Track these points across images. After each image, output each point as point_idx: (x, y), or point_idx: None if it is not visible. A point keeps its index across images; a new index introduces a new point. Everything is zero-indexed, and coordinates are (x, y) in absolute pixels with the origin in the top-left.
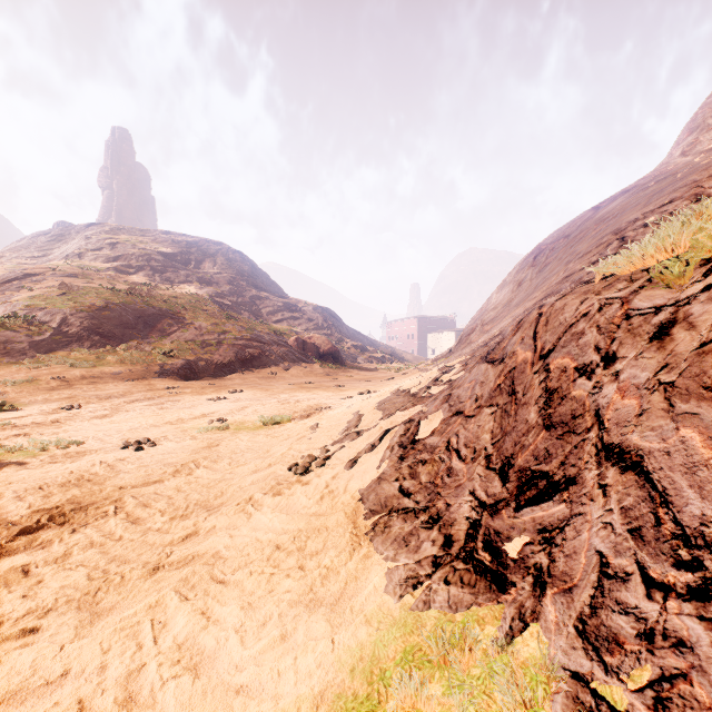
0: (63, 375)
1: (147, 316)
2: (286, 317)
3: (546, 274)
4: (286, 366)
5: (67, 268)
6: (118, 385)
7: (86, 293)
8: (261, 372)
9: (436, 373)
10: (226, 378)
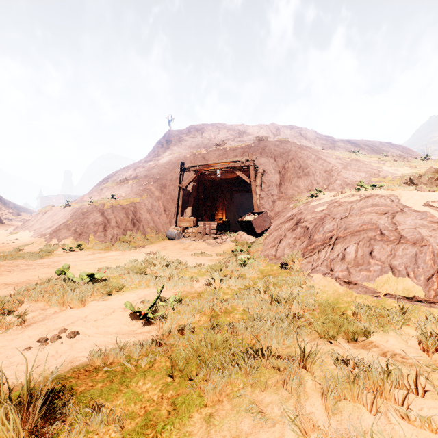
0: None
1: None
2: None
3: None
4: None
5: None
6: None
7: None
8: None
9: None
10: None
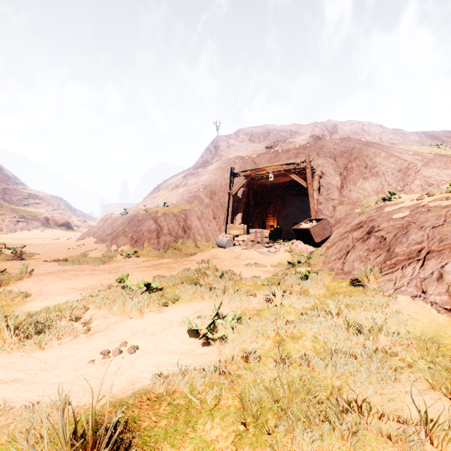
0: None
1: None
2: (31, 203)
3: None
4: (42, 230)
5: None
6: None
7: None
8: (30, 232)
9: None
10: (14, 235)
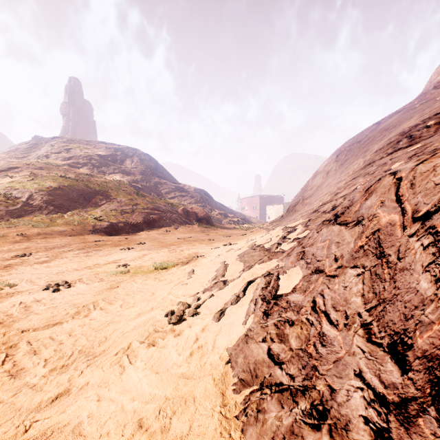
0: (25, 232)
1: (86, 194)
2: (177, 195)
3: (347, 165)
4: (176, 226)
5: (37, 164)
6: (62, 239)
7: (46, 179)
8: (160, 230)
9: (282, 232)
10: (136, 234)
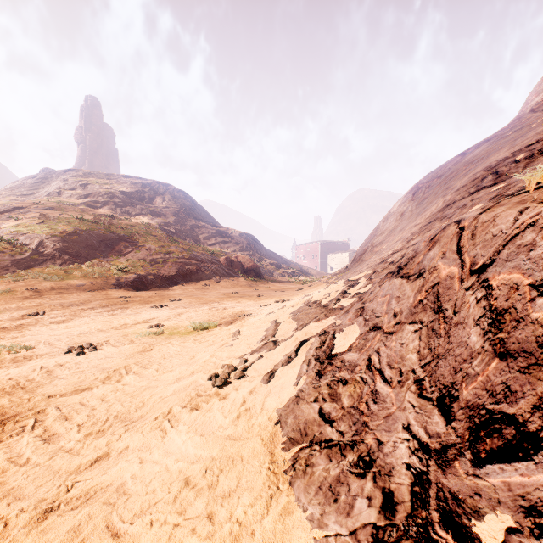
0: (36, 287)
1: (108, 240)
2: (218, 241)
3: (425, 205)
4: (217, 279)
5: (48, 203)
6: (80, 295)
7: (60, 221)
8: (198, 284)
9: (343, 286)
10: (169, 289)
